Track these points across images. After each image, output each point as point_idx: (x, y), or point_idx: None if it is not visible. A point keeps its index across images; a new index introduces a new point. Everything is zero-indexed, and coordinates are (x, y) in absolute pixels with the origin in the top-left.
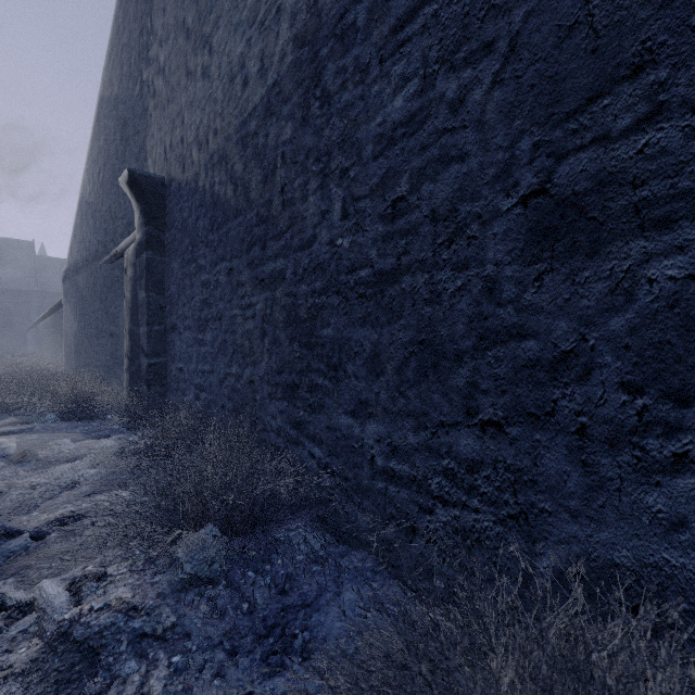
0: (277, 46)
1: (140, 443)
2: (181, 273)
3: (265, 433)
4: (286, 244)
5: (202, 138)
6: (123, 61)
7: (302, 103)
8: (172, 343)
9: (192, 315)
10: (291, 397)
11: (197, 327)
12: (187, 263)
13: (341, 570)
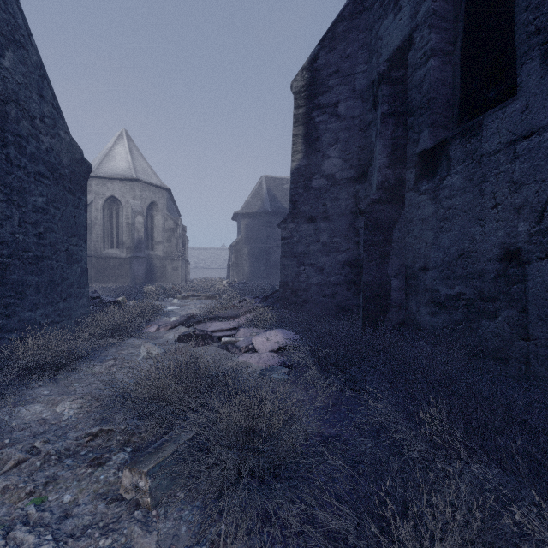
0: None
1: None
2: None
3: None
4: None
5: None
6: None
7: None
8: None
9: None
10: None
11: None
12: None
13: None
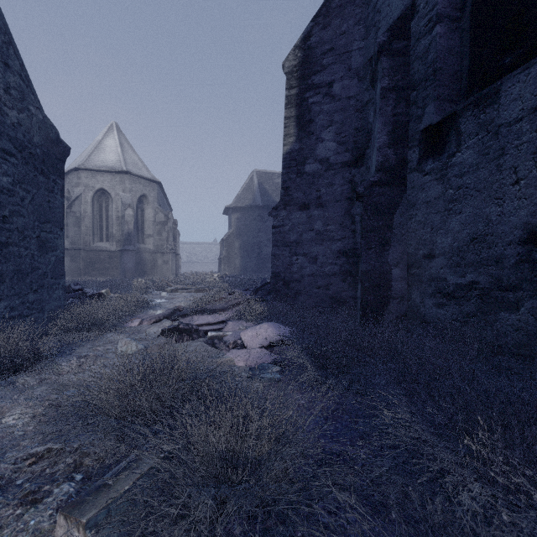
0: None
1: None
2: None
3: None
4: None
5: None
6: None
7: None
8: None
9: None
10: None
11: None
12: None
13: None
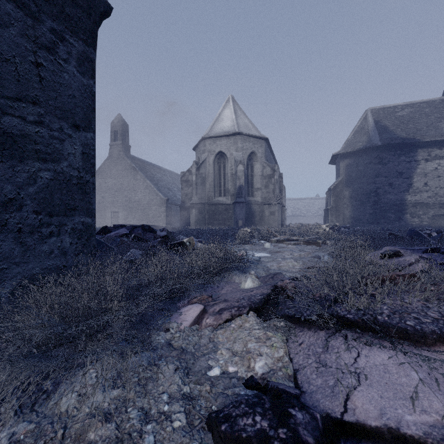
0: None
1: None
2: None
3: None
4: None
5: None
6: None
7: None
8: None
9: None
10: None
11: None
12: None
13: None
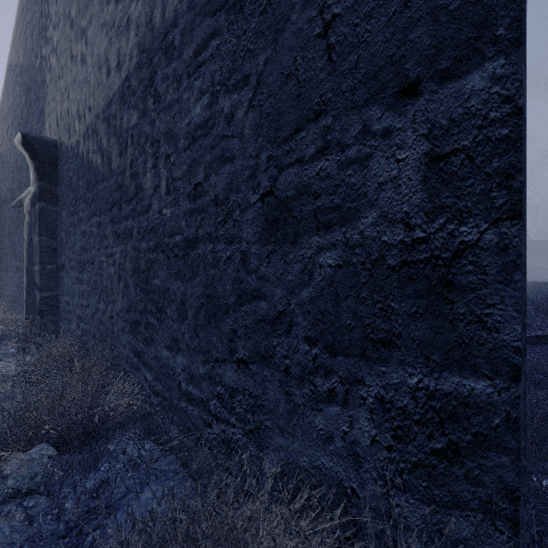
0: (128, 48)
1: (12, 370)
2: (68, 222)
3: (119, 359)
4: (133, 208)
5: (81, 112)
6: (27, 36)
7: (143, 98)
8: (62, 280)
9: (75, 258)
10: (135, 332)
11: (78, 268)
12: (72, 214)
13: (150, 473)
